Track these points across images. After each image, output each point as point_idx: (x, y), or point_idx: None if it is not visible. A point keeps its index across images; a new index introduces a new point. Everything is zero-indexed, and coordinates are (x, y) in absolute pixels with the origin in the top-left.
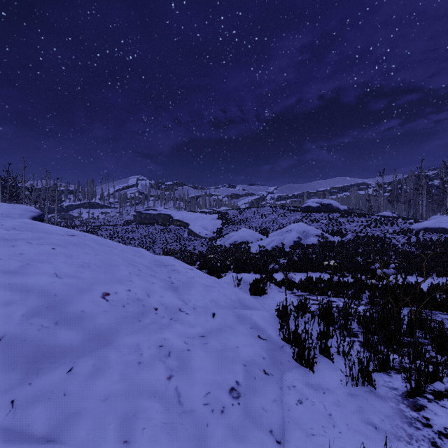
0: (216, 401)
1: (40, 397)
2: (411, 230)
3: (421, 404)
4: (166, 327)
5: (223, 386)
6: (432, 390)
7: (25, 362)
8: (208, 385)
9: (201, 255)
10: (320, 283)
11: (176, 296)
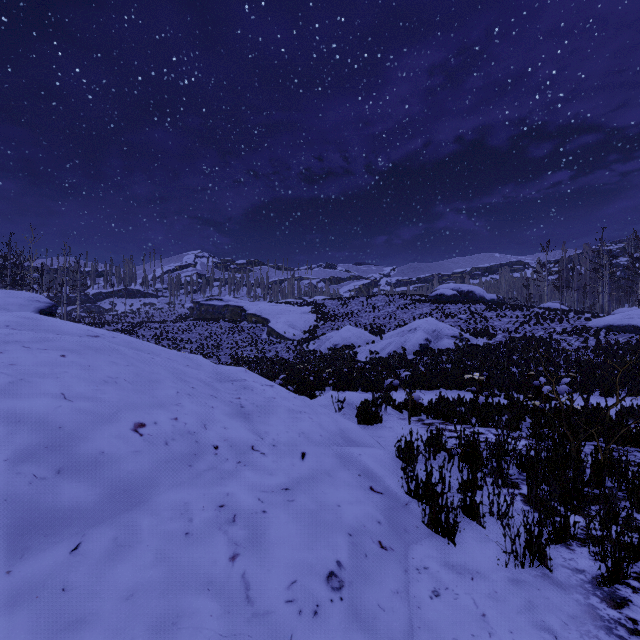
0: (306, 595)
1: (22, 596)
2: (588, 329)
3: (622, 597)
4: (230, 476)
5: (317, 569)
6: (638, 573)
7: (4, 537)
8: (293, 569)
9: (286, 365)
10: (460, 406)
11: (248, 427)
